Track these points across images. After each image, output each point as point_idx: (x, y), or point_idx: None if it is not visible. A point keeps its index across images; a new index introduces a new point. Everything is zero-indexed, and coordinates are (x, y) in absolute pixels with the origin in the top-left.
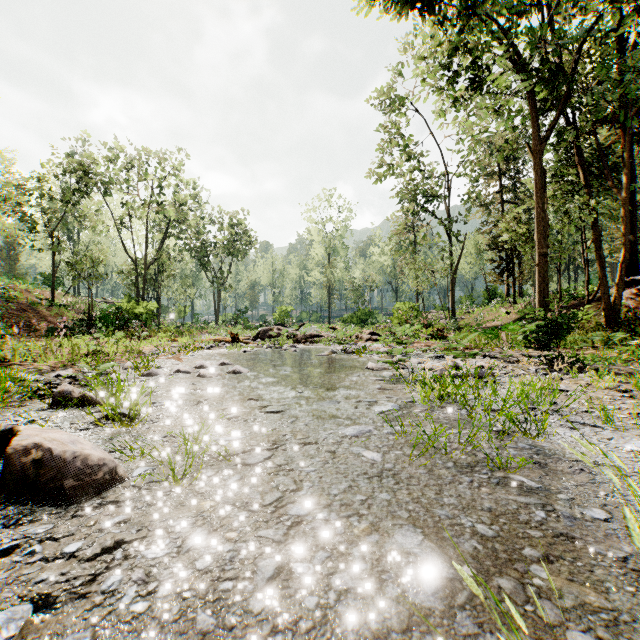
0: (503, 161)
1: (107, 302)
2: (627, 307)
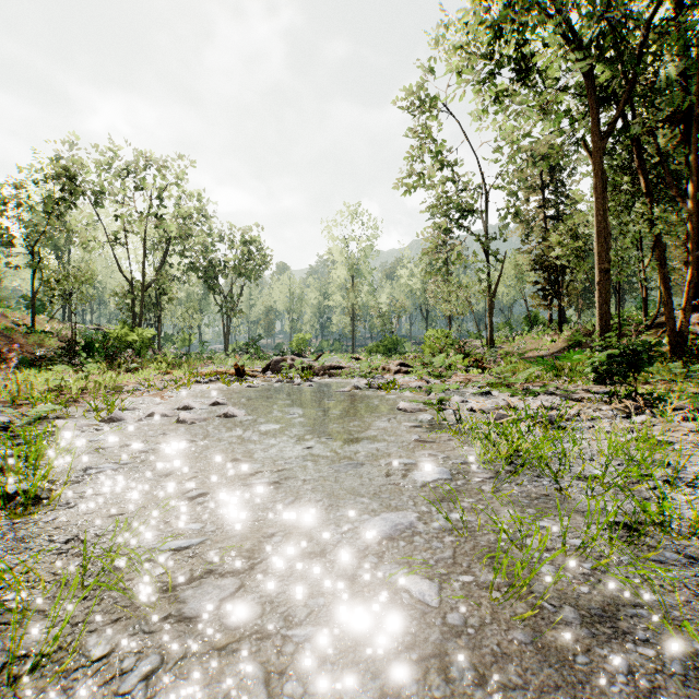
0: (546, 172)
1: (101, 329)
2: (694, 334)
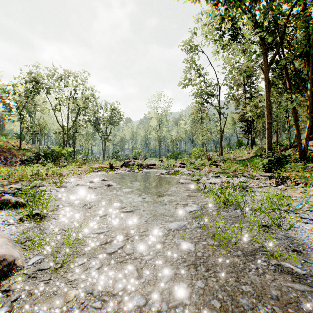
0: (245, 78)
1: (49, 147)
2: (310, 150)
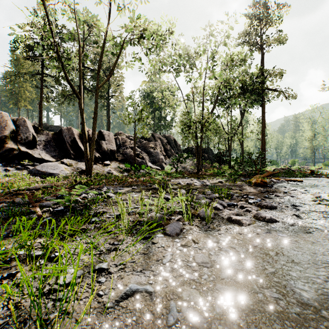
0: None
1: None
2: None
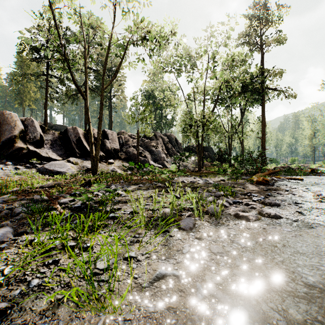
0: None
1: None
2: None
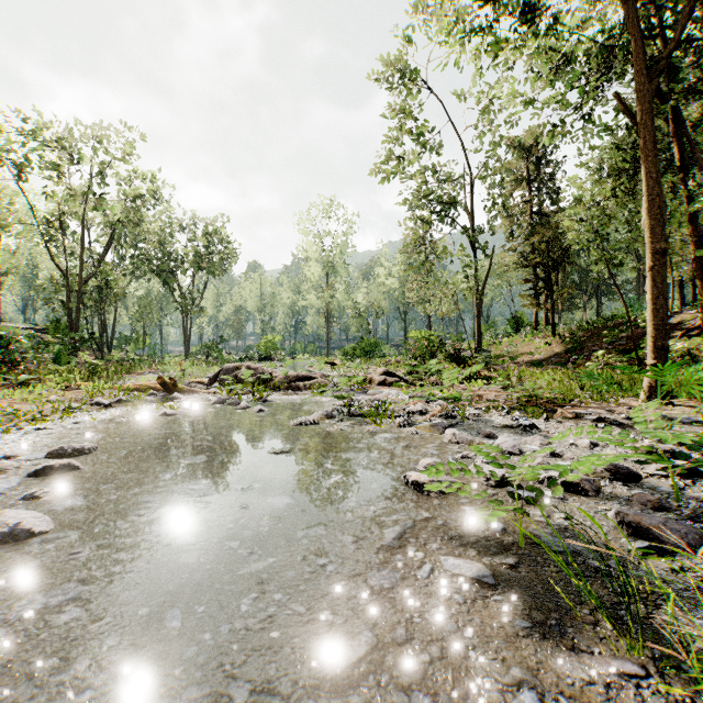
0: (531, 166)
1: (37, 329)
2: None
